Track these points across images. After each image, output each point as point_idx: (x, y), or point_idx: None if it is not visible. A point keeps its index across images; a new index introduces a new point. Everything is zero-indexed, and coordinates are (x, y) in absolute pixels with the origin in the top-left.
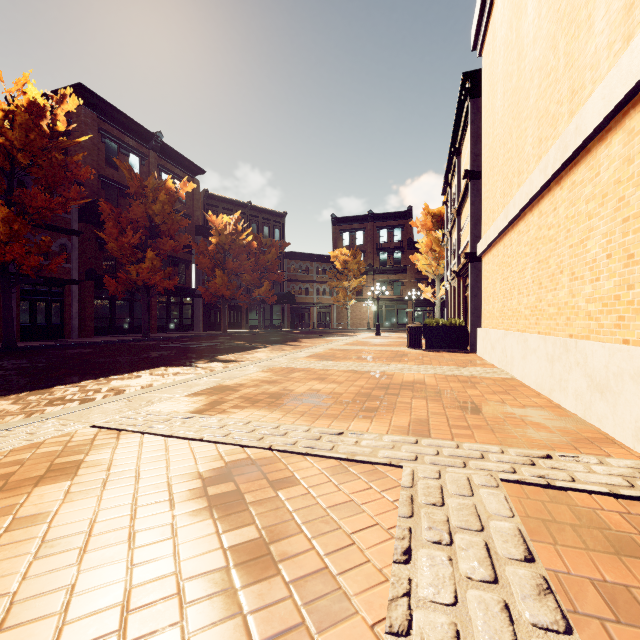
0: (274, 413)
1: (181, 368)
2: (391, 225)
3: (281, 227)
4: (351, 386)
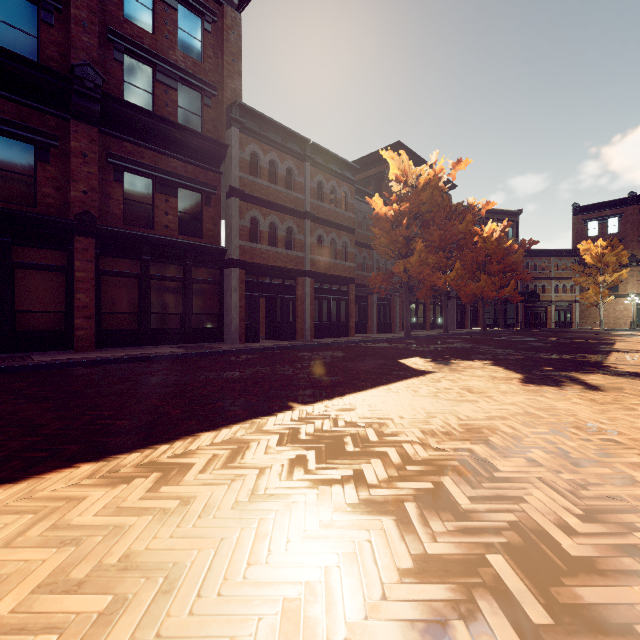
0: None
1: (636, 353)
2: None
3: (515, 225)
4: None
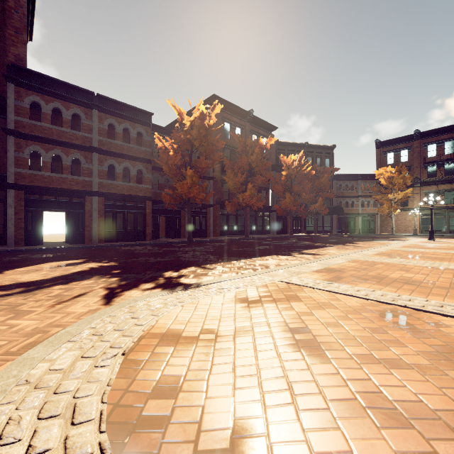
0: (386, 288)
1: (286, 256)
2: (441, 139)
3: (330, 157)
4: (438, 277)
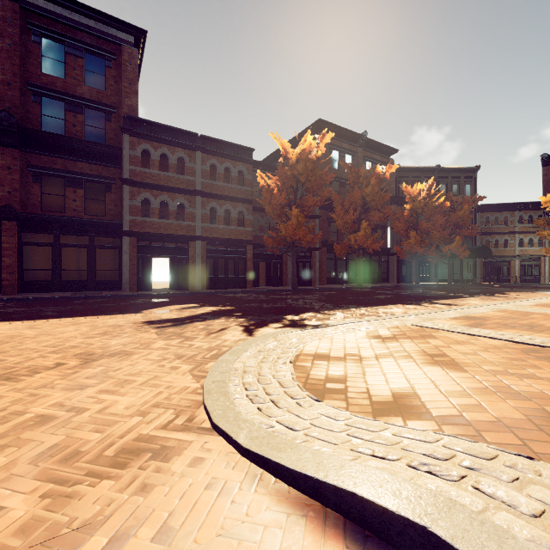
0: (538, 334)
1: (414, 306)
2: None
3: (472, 182)
4: None
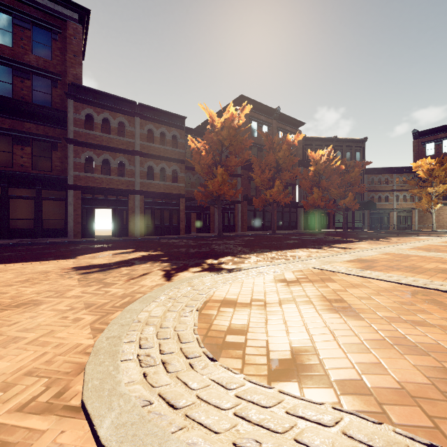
0: (419, 275)
1: (316, 249)
2: None
3: (361, 150)
4: None
